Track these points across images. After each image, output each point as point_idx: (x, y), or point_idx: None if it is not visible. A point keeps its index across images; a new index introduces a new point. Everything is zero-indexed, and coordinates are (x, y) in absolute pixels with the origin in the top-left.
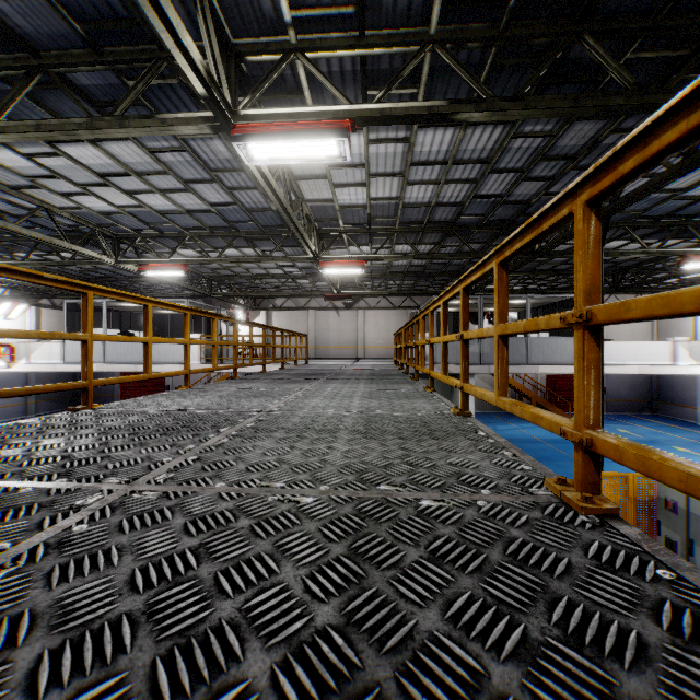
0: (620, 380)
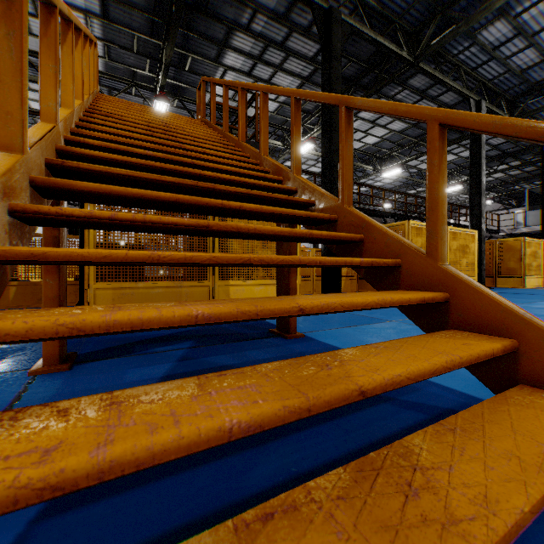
0: None
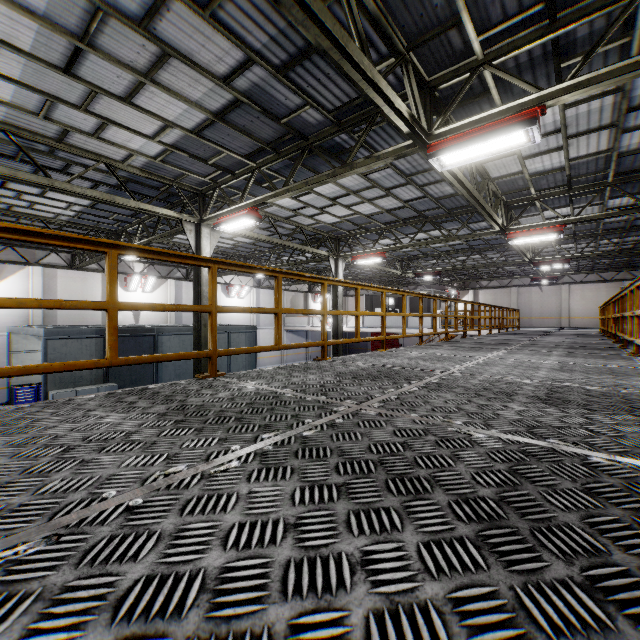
0: None
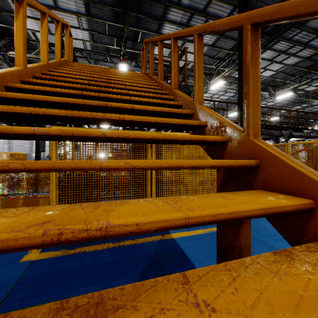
0: None
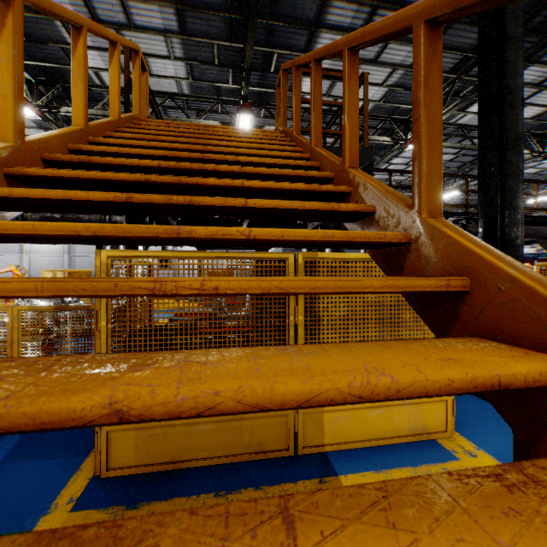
0: None
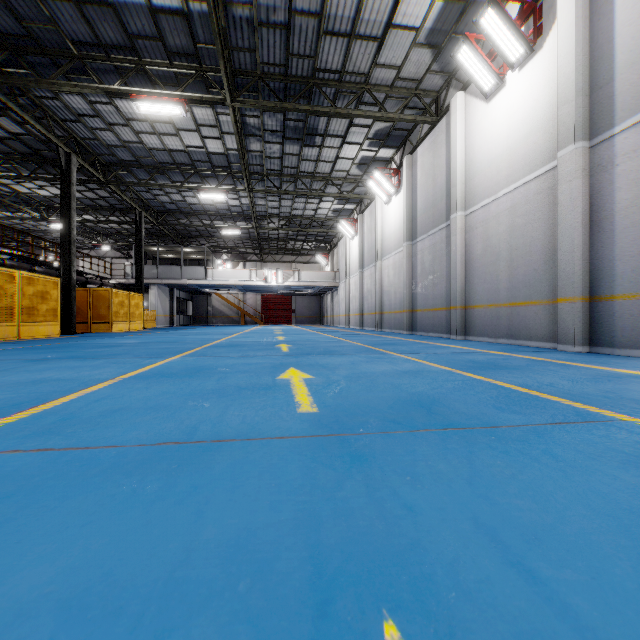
0: (304, 305)
